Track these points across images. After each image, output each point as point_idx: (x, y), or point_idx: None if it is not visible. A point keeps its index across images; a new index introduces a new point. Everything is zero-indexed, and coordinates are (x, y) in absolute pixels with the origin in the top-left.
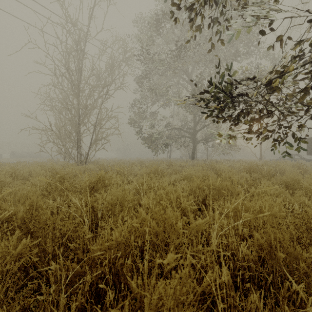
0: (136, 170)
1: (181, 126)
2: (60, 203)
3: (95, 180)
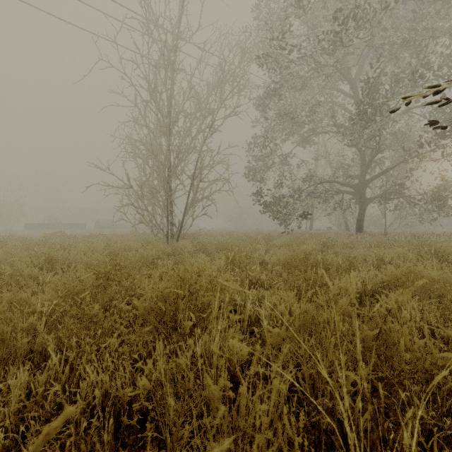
0: (260, 252)
1: (333, 175)
2: (59, 372)
3: (171, 290)
